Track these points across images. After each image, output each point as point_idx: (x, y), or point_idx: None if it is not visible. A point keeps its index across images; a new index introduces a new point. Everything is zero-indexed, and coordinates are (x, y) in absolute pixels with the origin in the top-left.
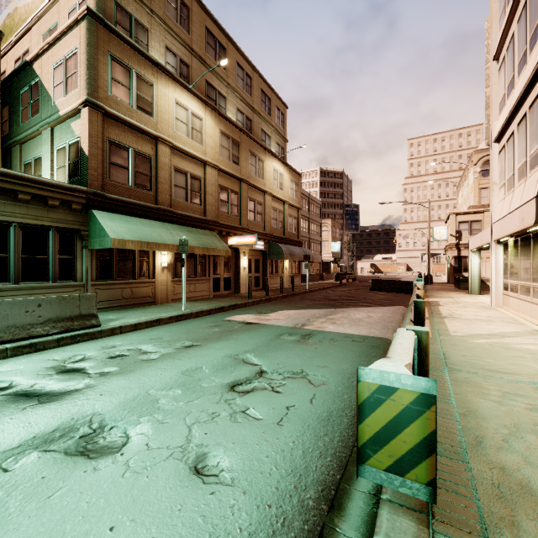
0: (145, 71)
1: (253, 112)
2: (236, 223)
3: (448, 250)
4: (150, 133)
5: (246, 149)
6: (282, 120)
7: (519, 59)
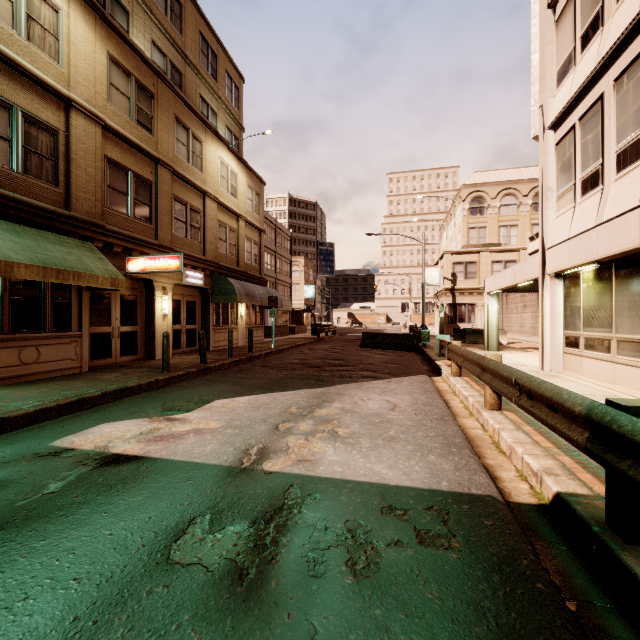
0: None
1: (185, 62)
2: (147, 235)
3: (441, 296)
4: None
5: (169, 111)
6: (235, 96)
7: None
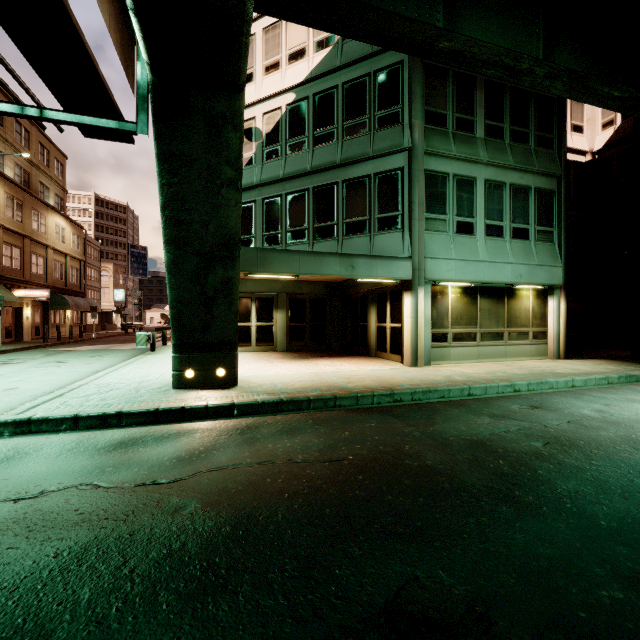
0: None
1: (31, 165)
2: (19, 276)
3: None
4: None
5: (29, 207)
6: (61, 171)
7: None
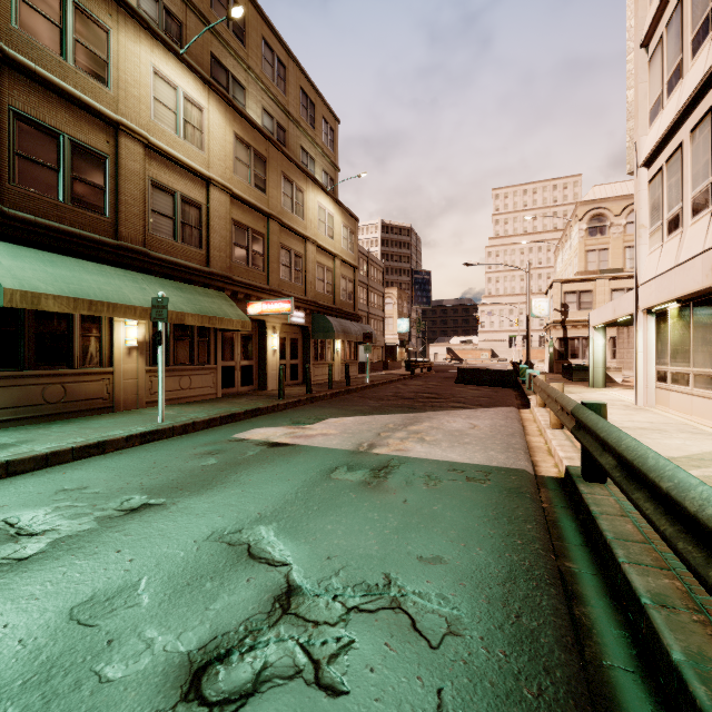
0: (92, 3)
1: (288, 118)
2: (261, 281)
3: (551, 329)
4: (102, 113)
5: (277, 169)
6: (331, 139)
7: (696, 29)
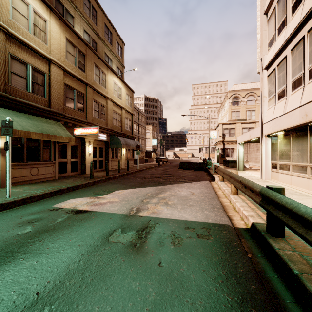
0: None
1: (98, 37)
2: (82, 117)
3: (218, 144)
4: None
5: (91, 61)
6: (120, 51)
7: (294, 0)
